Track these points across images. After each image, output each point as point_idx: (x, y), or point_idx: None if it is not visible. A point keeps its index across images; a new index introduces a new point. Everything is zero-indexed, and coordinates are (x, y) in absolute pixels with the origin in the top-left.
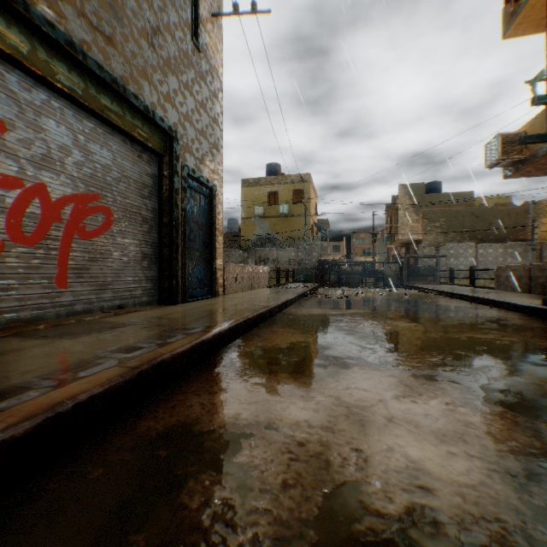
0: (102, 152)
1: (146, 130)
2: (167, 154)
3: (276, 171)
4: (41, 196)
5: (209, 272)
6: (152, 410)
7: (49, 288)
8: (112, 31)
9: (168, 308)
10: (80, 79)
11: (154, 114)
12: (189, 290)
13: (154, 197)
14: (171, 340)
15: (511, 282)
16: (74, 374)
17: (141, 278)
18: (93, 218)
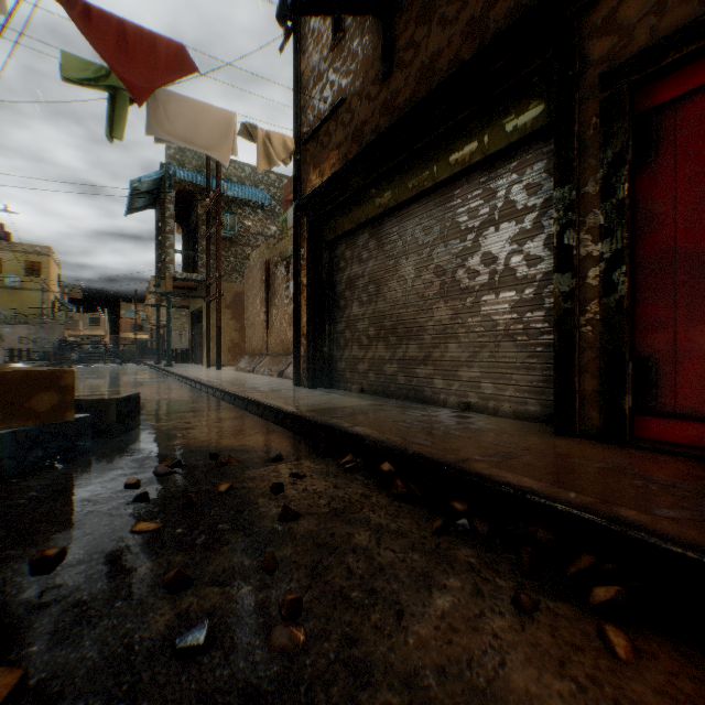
0: None
1: None
2: None
3: None
4: None
5: None
6: None
7: None
8: None
9: None
10: None
11: None
12: None
13: None
14: None
15: None
16: None
17: None
18: None
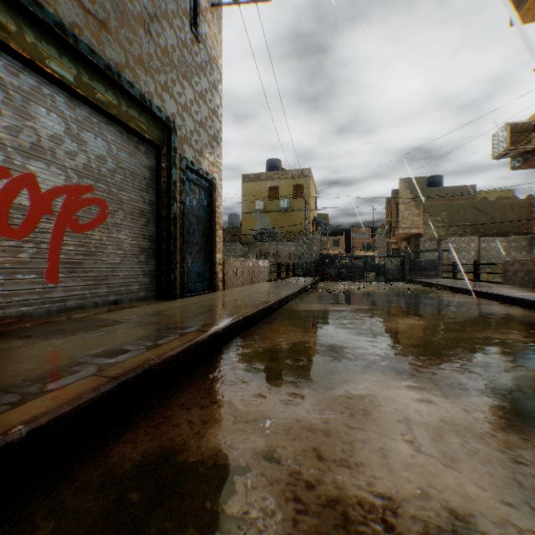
0: (97, 142)
1: (143, 120)
2: (165, 145)
3: (276, 166)
4: (30, 186)
5: (209, 266)
6: (132, 430)
7: (38, 283)
8: (106, 15)
9: (165, 304)
10: (72, 64)
11: (151, 103)
12: (188, 284)
13: (151, 189)
14: (162, 341)
15: (519, 276)
16: (43, 386)
17: (138, 272)
18: (87, 210)
